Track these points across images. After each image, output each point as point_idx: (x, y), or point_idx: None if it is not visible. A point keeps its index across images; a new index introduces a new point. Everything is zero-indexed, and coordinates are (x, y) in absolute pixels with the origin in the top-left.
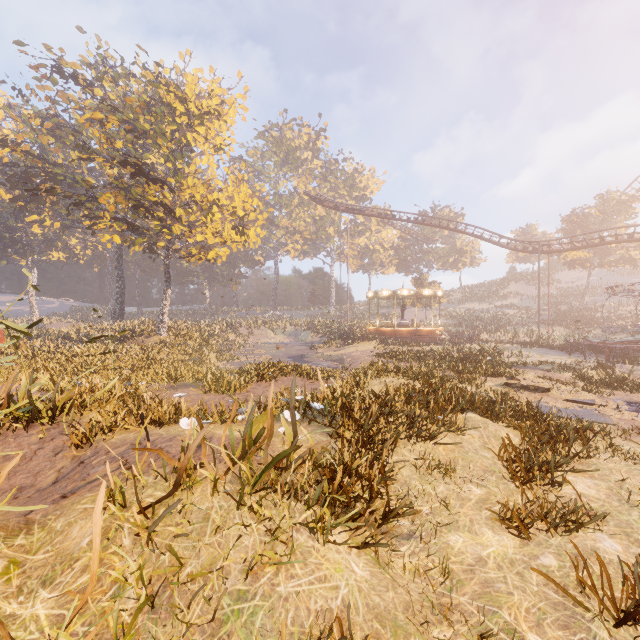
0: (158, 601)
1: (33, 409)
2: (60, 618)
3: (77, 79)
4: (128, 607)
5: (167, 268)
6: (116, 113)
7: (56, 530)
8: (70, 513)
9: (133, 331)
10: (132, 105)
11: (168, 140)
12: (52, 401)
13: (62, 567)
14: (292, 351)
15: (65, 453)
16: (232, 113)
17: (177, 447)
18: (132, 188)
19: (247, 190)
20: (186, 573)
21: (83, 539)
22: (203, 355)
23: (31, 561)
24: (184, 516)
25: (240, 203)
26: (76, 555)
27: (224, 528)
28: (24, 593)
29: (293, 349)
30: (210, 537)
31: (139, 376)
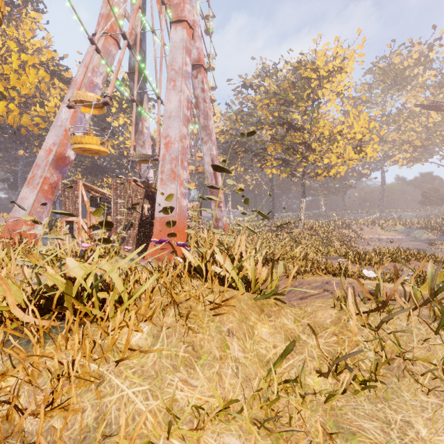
0: (389, 366)
1: (266, 257)
2: (329, 351)
3: (252, 86)
4: (369, 361)
5: (303, 185)
6: (275, 96)
7: (308, 311)
8: (312, 306)
9: (282, 226)
10: (284, 88)
11: (305, 101)
12: (272, 254)
13: (319, 329)
14: (408, 245)
15: (283, 281)
16: (350, 63)
17: (359, 288)
18: (285, 138)
19: (366, 117)
20: (405, 358)
21: (326, 319)
22: (330, 242)
23: (302, 321)
24: (390, 325)
25: (358, 129)
26: (325, 326)
27: (428, 342)
28: (306, 334)
29: (408, 244)
30: (418, 343)
31: (302, 249)
